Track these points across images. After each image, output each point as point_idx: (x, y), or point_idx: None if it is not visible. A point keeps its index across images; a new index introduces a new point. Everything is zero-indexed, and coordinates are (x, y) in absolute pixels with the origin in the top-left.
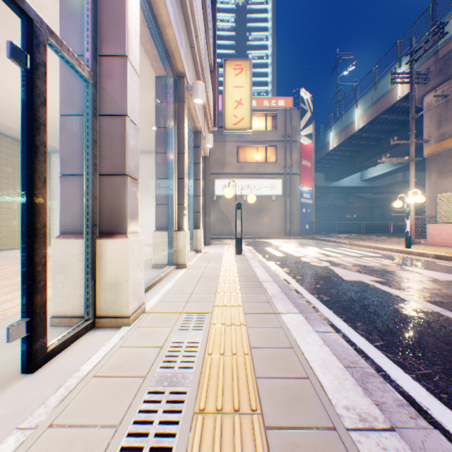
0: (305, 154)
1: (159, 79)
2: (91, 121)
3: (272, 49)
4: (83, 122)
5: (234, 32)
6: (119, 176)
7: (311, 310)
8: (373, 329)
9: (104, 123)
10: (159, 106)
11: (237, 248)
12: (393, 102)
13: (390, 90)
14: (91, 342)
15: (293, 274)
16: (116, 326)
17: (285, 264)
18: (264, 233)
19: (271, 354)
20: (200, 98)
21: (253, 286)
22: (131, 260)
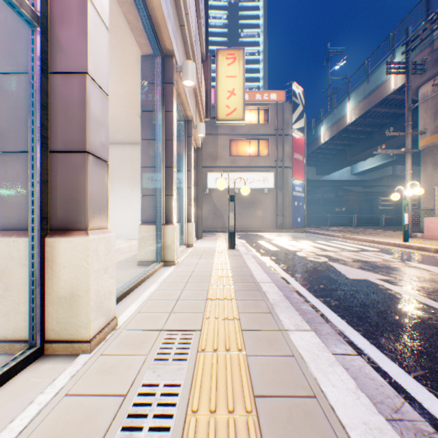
0: (297, 147)
1: (146, 58)
2: (37, 79)
3: (263, 45)
4: (29, 82)
5: (226, 29)
6: (76, 153)
7: (320, 320)
8: (404, 349)
9: (57, 84)
10: (146, 88)
11: (230, 242)
12: (386, 94)
13: (383, 82)
14: (26, 386)
15: (291, 271)
16: (72, 354)
17: (281, 259)
18: (256, 226)
19: (286, 412)
20: (191, 79)
21: (250, 289)
22: (92, 266)
